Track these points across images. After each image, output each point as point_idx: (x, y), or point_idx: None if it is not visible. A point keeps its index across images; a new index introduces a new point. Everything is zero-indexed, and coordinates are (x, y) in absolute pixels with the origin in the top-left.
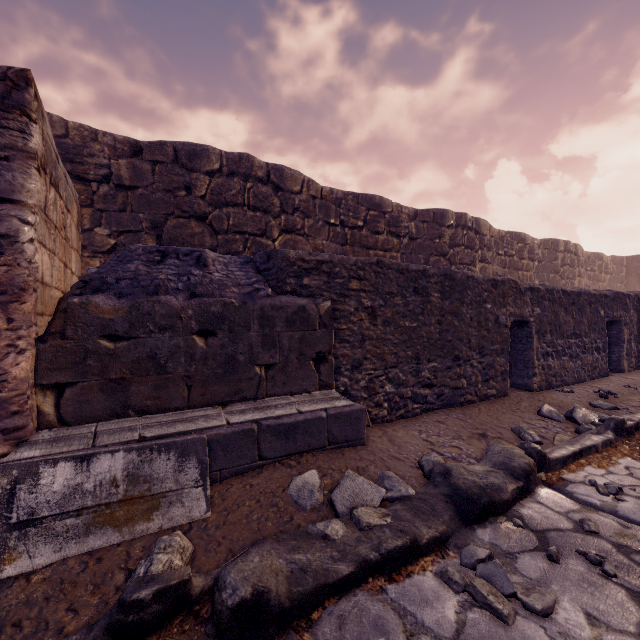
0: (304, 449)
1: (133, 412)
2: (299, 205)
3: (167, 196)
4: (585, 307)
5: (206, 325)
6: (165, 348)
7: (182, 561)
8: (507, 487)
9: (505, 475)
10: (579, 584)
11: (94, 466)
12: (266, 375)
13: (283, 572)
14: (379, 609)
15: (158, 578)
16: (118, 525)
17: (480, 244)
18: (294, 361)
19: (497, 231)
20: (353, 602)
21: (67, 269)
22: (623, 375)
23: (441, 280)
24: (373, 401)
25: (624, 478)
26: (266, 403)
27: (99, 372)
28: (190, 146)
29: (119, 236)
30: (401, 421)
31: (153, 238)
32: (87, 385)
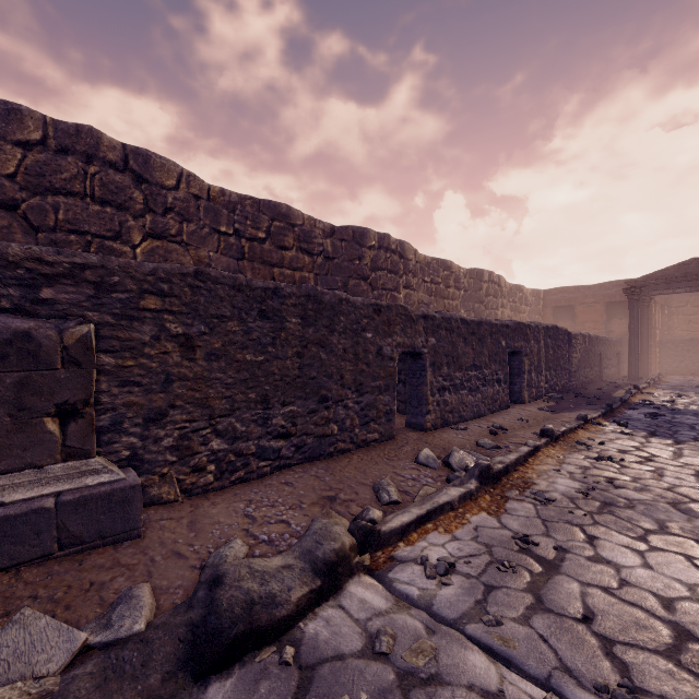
0: None
1: None
2: (173, 204)
3: None
4: (486, 337)
5: None
6: None
7: None
8: (289, 596)
9: (300, 573)
10: None
11: None
12: None
13: None
14: None
15: None
16: None
17: (405, 269)
18: (3, 420)
19: (423, 257)
20: None
21: None
22: (523, 406)
23: (302, 302)
24: (188, 465)
25: (466, 545)
26: None
27: None
28: None
29: None
30: (238, 487)
31: None
32: None
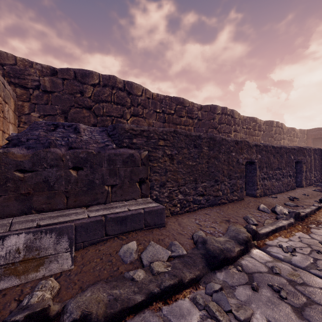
0: (131, 230)
1: (34, 211)
2: (140, 102)
3: (70, 96)
4: (284, 154)
5: (77, 164)
6: (53, 176)
7: (51, 295)
8: (235, 249)
9: (234, 243)
10: (266, 303)
11: (6, 242)
12: (111, 190)
13: (104, 301)
14: (156, 321)
15: (31, 307)
16: (18, 274)
17: (234, 123)
18: (127, 183)
19: (242, 116)
20: (142, 317)
21: (5, 134)
22: (303, 189)
23: (208, 140)
24: (172, 203)
25: (297, 243)
26: (111, 205)
27: (14, 190)
28: (83, 71)
29: (44, 117)
30: (187, 213)
31: (63, 118)
32: (7, 197)
